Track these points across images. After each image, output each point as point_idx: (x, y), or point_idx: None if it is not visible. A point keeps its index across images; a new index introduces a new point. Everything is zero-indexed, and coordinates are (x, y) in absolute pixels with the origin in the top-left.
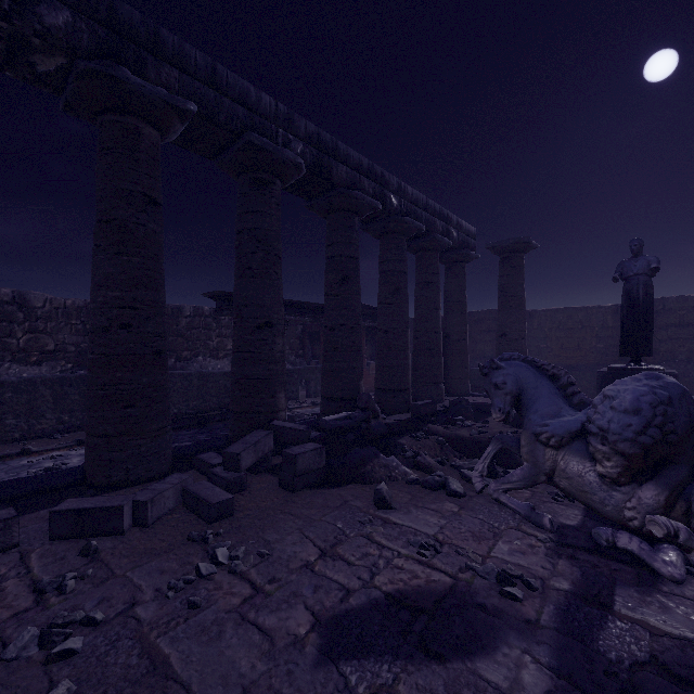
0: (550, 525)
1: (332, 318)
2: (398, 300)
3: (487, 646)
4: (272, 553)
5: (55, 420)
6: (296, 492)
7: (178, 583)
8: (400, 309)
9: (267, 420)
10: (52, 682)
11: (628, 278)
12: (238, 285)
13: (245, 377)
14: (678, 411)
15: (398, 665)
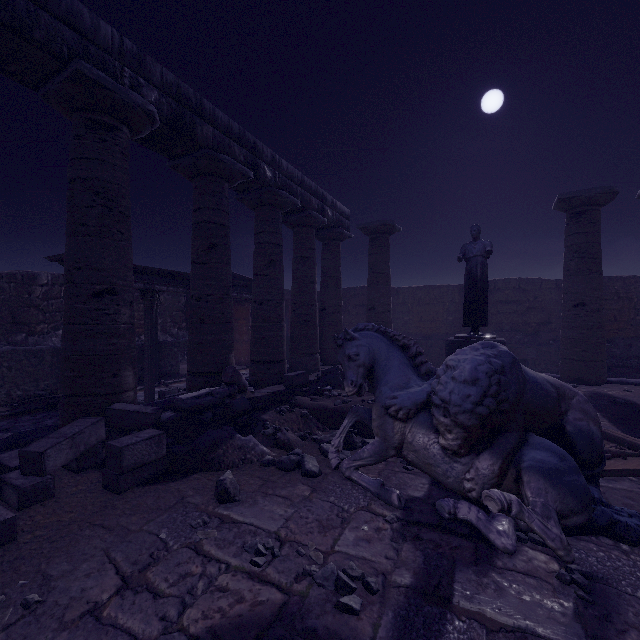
0: (398, 501)
1: (198, 287)
2: (273, 272)
3: None
4: (47, 598)
5: None
6: (122, 493)
7: None
8: (275, 281)
9: (107, 403)
10: None
11: (469, 258)
12: (69, 244)
13: (77, 354)
14: (509, 379)
15: None
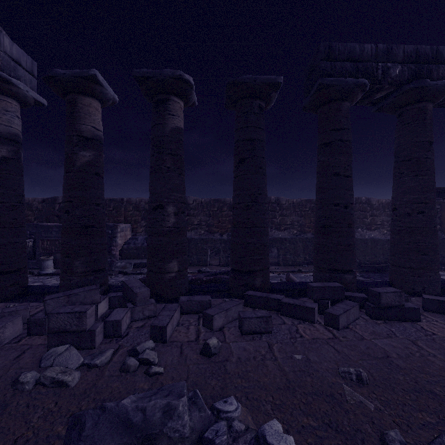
0: None
1: None
2: None
3: None
4: None
5: (303, 258)
6: None
7: None
8: None
9: None
10: None
11: None
12: None
13: None
14: None
15: None
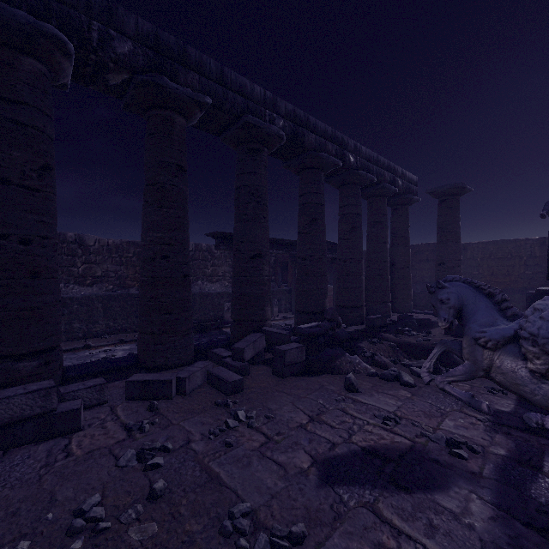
0: (487, 409)
1: (304, 250)
2: (354, 236)
3: (442, 486)
4: (275, 417)
5: (105, 325)
6: (285, 378)
7: (216, 431)
8: (356, 243)
9: (258, 326)
10: (151, 481)
11: None
12: (237, 227)
13: (242, 295)
14: None
15: (376, 491)
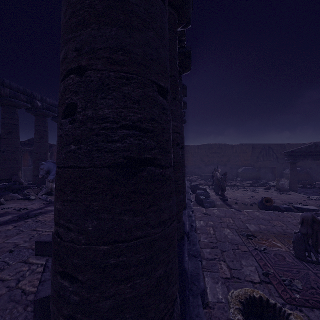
0: (49, 200)
1: (3, 147)
2: (42, 141)
3: (3, 216)
4: None
5: None
6: None
7: None
8: (43, 145)
9: None
10: None
11: None
12: None
13: None
14: None
15: None
